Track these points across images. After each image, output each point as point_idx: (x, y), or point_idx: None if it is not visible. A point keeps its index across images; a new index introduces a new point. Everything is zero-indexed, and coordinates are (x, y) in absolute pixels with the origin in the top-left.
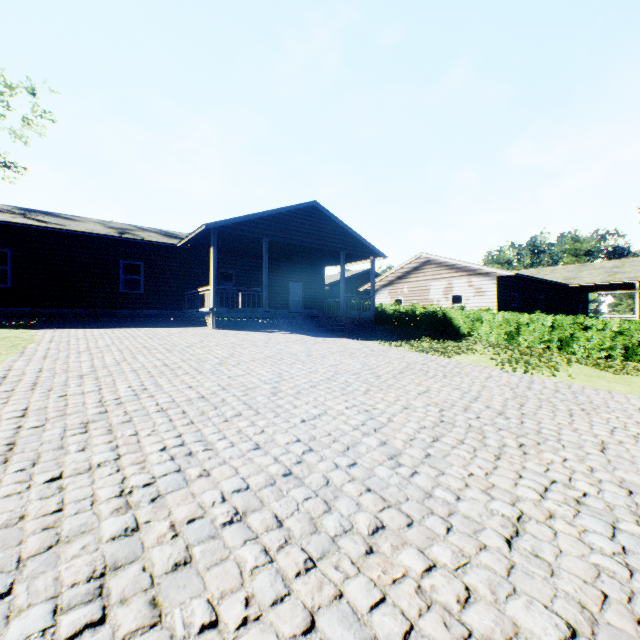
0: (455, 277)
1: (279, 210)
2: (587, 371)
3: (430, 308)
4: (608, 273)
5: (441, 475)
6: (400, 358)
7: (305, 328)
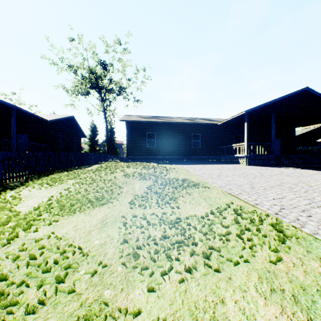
0: None
1: (284, 96)
2: None
3: None
4: None
5: None
6: None
7: (305, 166)
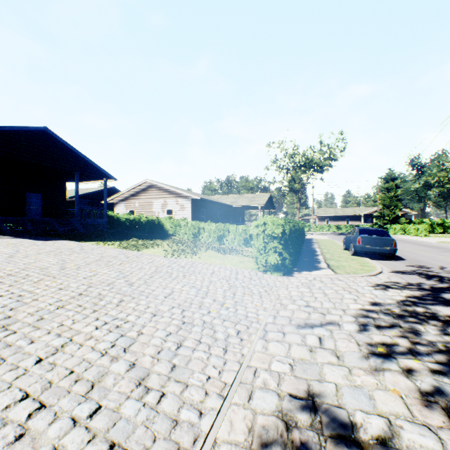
0: (169, 197)
1: (3, 128)
2: (212, 254)
3: (151, 217)
4: (250, 200)
5: (35, 330)
6: (100, 253)
7: (32, 233)
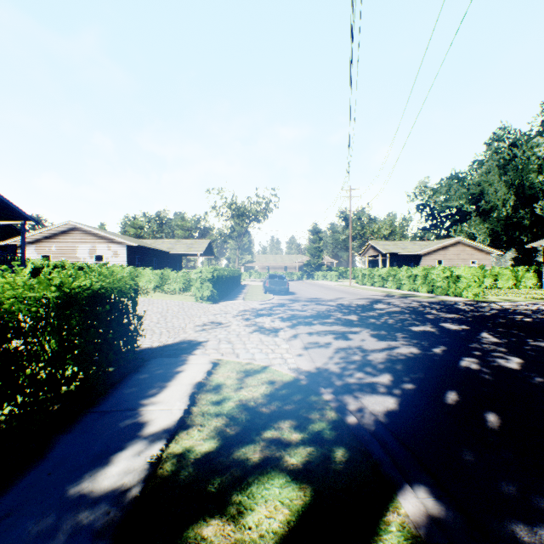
0: (99, 242)
1: None
2: (161, 295)
3: (79, 264)
4: (189, 247)
5: None
6: None
7: None
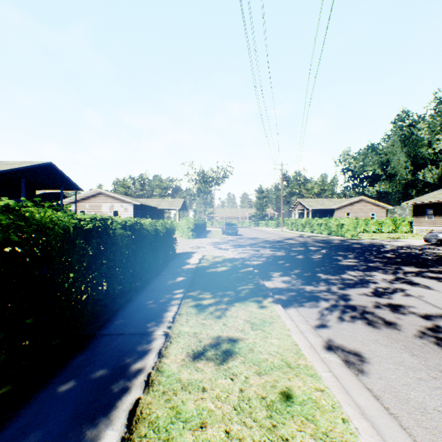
0: (115, 202)
1: (34, 165)
2: None
3: (105, 216)
4: (170, 204)
5: None
6: None
7: None
